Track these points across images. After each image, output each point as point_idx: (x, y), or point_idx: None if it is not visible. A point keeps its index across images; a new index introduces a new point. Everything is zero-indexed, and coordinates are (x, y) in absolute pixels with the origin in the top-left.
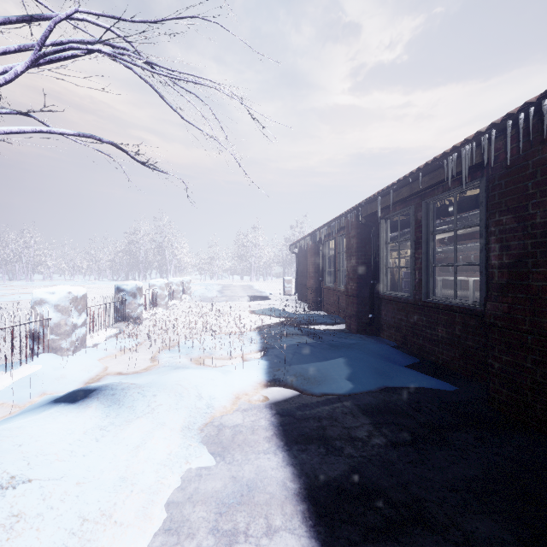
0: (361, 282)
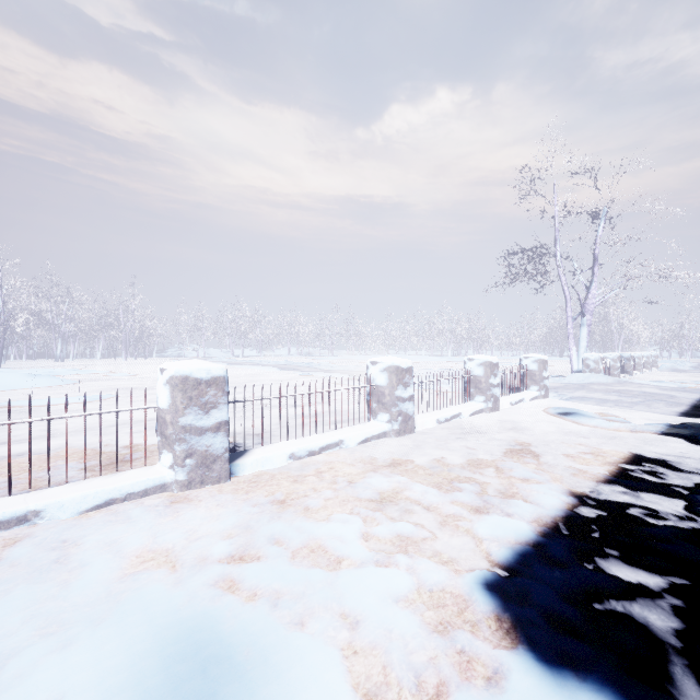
0: None
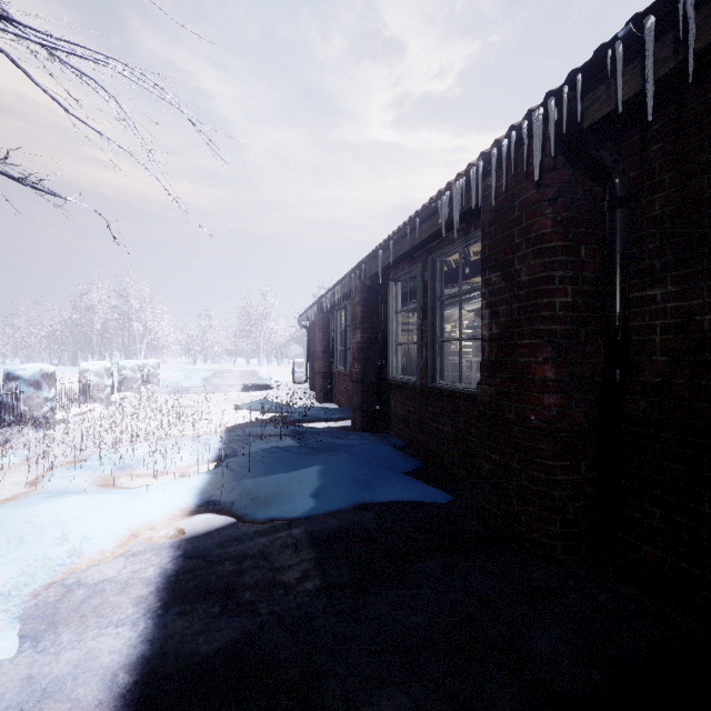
0: (367, 363)
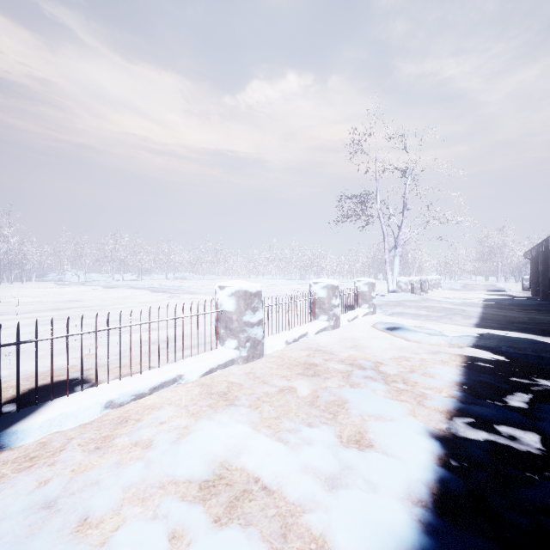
0: (544, 277)
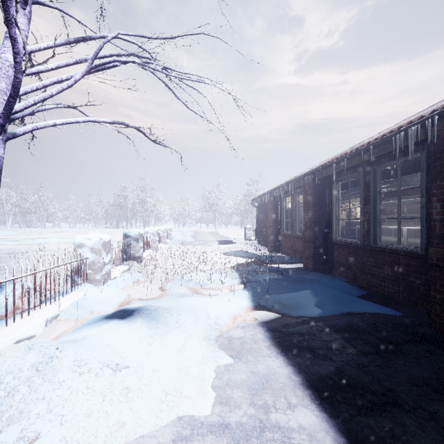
0: (317, 230)
